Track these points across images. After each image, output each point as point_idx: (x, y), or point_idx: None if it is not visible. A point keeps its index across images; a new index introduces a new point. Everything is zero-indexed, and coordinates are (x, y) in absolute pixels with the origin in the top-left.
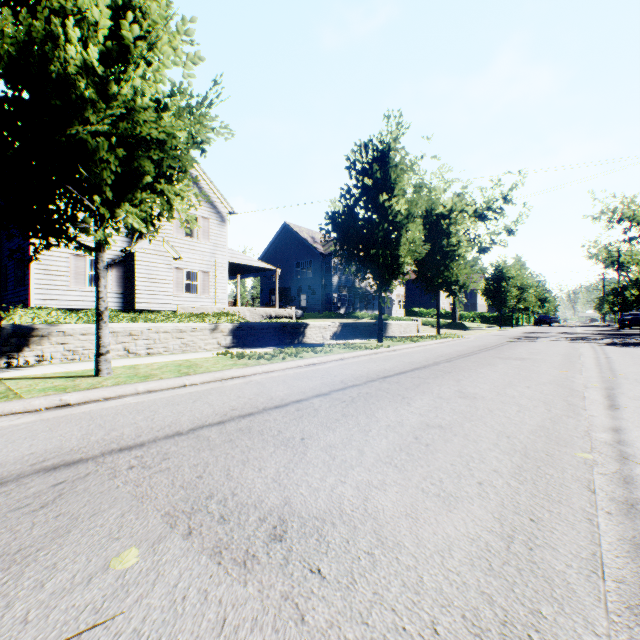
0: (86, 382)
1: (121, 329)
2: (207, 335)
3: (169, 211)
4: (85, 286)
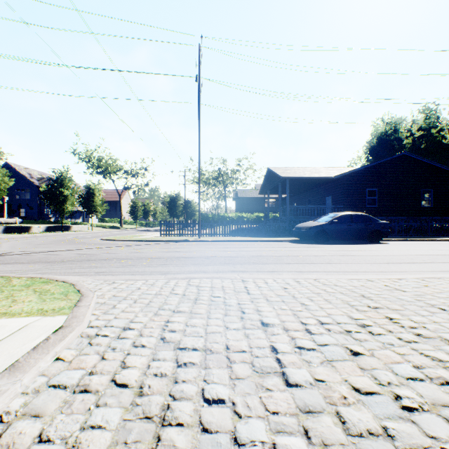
0: None
1: None
2: None
3: None
4: None
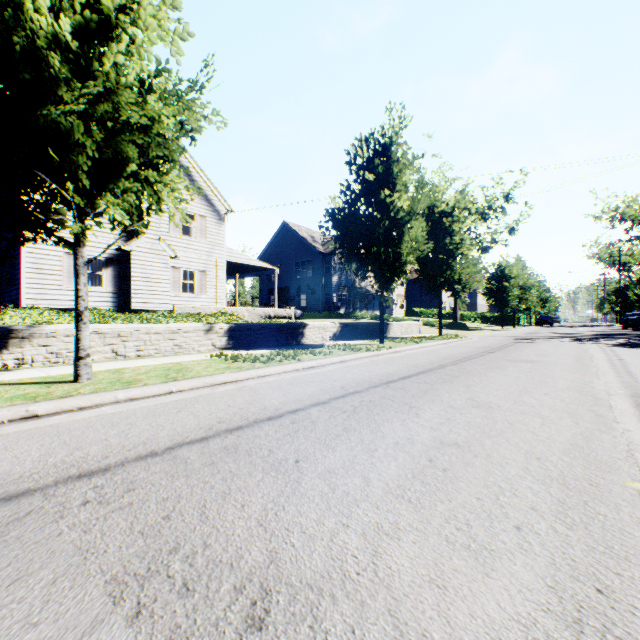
0: (62, 389)
1: (109, 330)
2: (201, 336)
3: (158, 204)
4: None
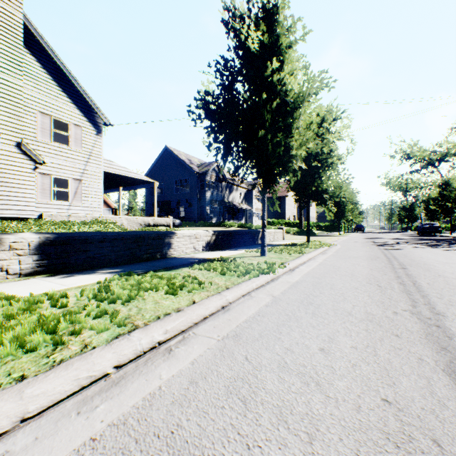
0: None
1: None
2: None
3: None
4: None
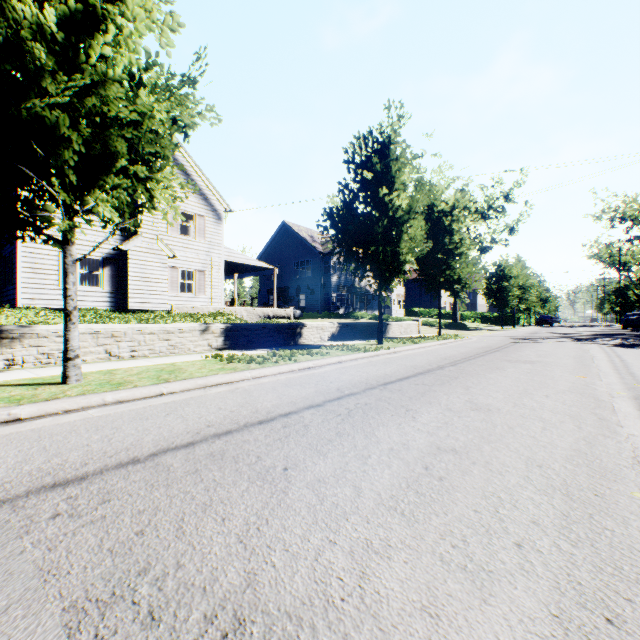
0: (48, 391)
1: (102, 330)
2: (197, 336)
3: (151, 202)
4: None
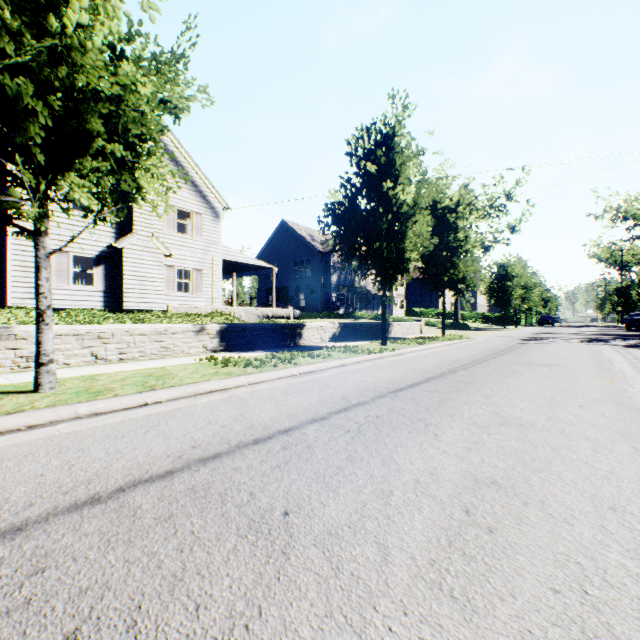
0: (15, 401)
1: (87, 331)
2: (191, 337)
3: (139, 192)
4: (68, 284)
